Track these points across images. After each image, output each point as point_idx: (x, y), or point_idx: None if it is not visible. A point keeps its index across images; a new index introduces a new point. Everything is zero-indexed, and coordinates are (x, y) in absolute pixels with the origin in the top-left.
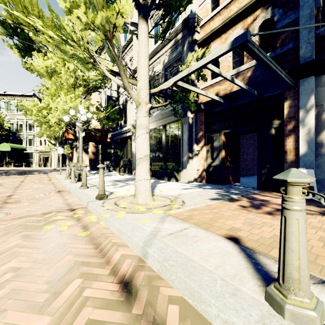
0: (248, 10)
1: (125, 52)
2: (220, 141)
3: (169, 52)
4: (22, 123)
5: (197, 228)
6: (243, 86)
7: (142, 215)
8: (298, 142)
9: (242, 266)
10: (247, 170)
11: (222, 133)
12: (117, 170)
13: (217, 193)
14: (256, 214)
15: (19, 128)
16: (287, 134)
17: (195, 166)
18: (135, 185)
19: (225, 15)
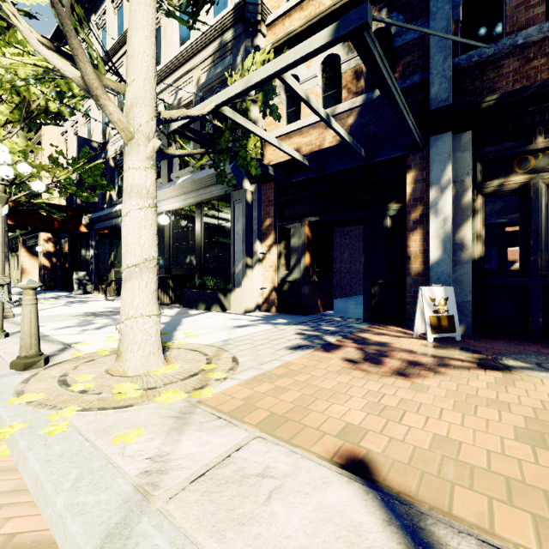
0: (350, 8)
1: (120, 54)
2: (301, 237)
3: (208, 64)
4: None
5: (269, 440)
6: (345, 135)
7: (129, 411)
8: (427, 242)
9: None
10: (341, 287)
11: (306, 222)
12: (102, 291)
13: (300, 334)
14: (378, 377)
15: None
16: (410, 227)
17: (257, 282)
18: (121, 330)
19: (310, 11)
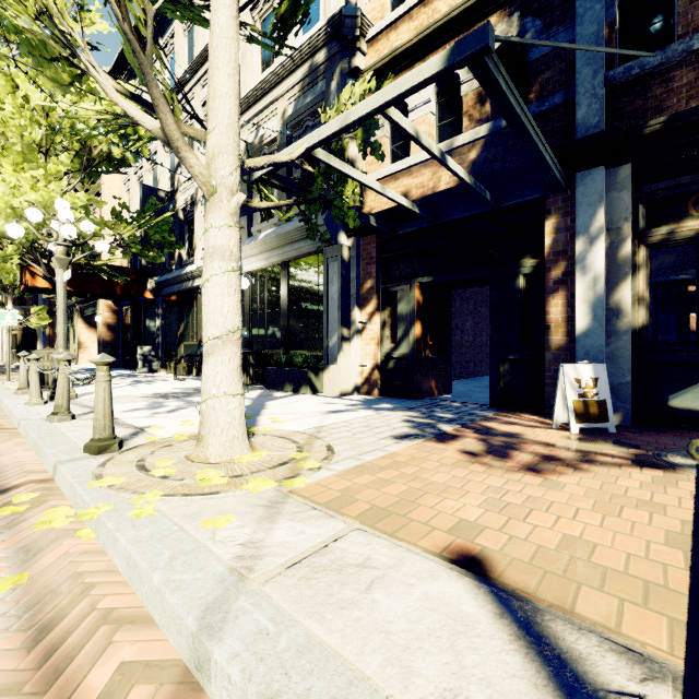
0: (472, 15)
1: (191, 85)
2: (411, 302)
3: (296, 92)
4: None
5: (370, 532)
6: (464, 175)
7: (215, 498)
8: (572, 307)
9: (519, 682)
10: (462, 365)
11: (416, 284)
12: (170, 369)
13: (408, 421)
14: (503, 472)
15: None
16: (550, 288)
17: (356, 359)
18: (201, 411)
19: (422, 20)
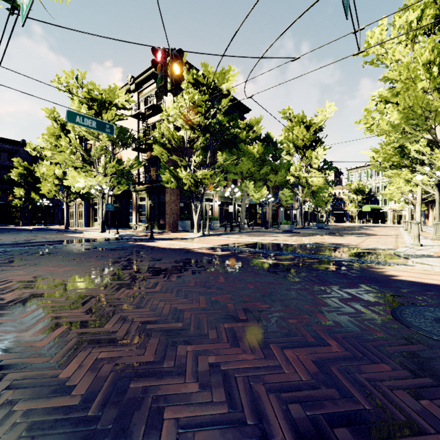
0: None
1: None
2: None
3: None
4: (378, 186)
5: None
6: None
7: None
8: None
9: None
10: None
11: None
12: None
13: None
14: None
15: (376, 190)
16: None
17: None
18: None
19: None
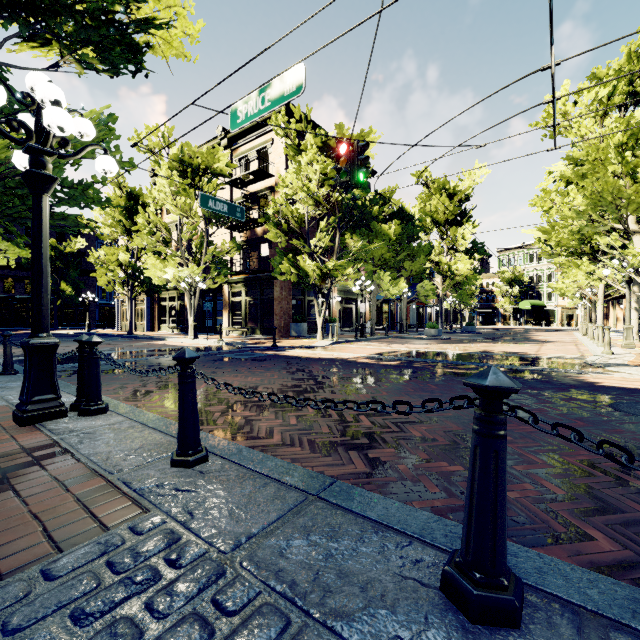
0: None
1: None
2: None
3: None
4: (540, 275)
5: None
6: None
7: None
8: None
9: None
10: None
11: None
12: None
13: None
14: None
15: (538, 280)
16: None
17: None
18: None
19: None
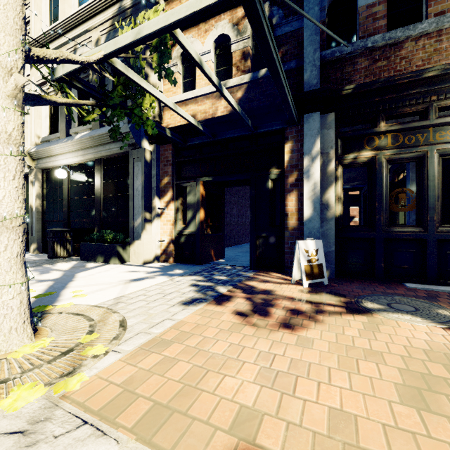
0: None
1: None
2: (197, 194)
3: (108, 26)
4: None
5: None
6: (235, 104)
7: None
8: (301, 202)
9: None
10: (230, 237)
11: (201, 181)
12: None
13: (194, 285)
14: (267, 332)
15: None
16: (288, 189)
17: (156, 235)
18: None
19: None
